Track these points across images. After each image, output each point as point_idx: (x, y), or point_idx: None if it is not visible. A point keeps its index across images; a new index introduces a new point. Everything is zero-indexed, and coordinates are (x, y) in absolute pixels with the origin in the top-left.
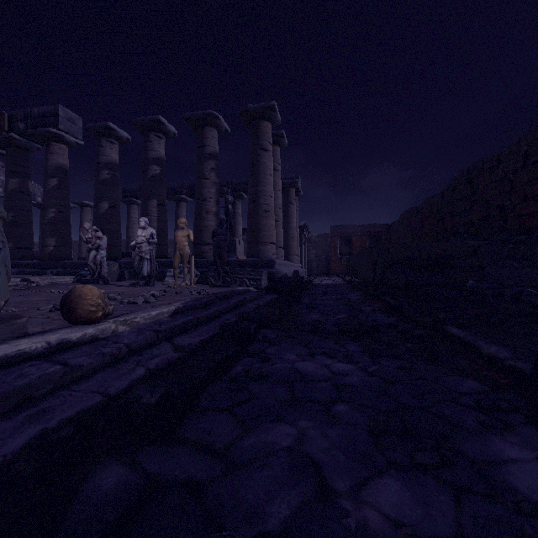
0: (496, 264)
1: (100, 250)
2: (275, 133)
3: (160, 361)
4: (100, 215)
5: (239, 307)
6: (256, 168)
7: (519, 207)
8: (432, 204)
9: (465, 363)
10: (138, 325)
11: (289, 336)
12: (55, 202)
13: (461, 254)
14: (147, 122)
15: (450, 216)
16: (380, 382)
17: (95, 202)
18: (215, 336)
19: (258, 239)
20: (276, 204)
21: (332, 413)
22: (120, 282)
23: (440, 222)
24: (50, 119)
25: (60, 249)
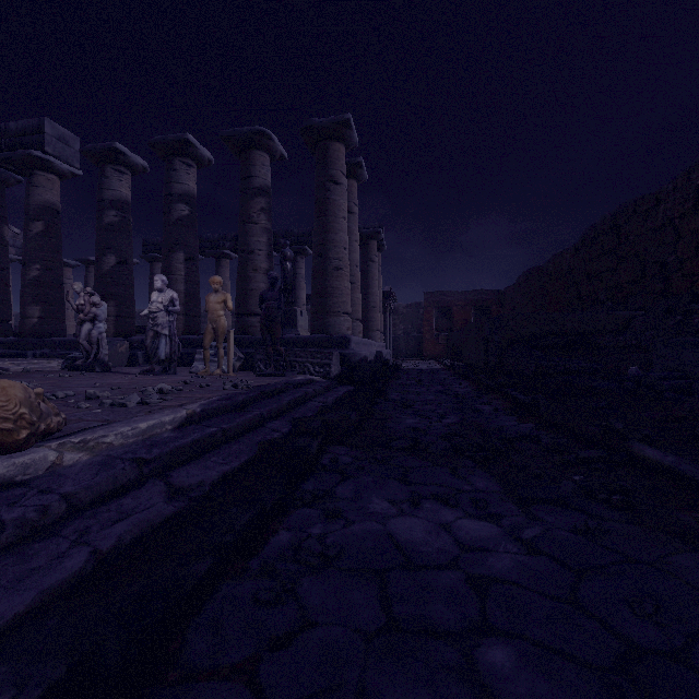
0: (672, 342)
1: (97, 323)
2: (350, 161)
3: (128, 530)
4: (104, 274)
5: (297, 407)
6: (324, 208)
7: (690, 263)
8: (561, 263)
9: (694, 520)
10: (108, 450)
11: (374, 460)
12: (41, 255)
13: (606, 329)
14: (170, 142)
15: (588, 278)
16: (556, 571)
17: (97, 255)
18: (251, 463)
19: (326, 308)
20: (352, 260)
21: (481, 674)
22: (128, 369)
23: (572, 286)
24: (32, 138)
25: (47, 321)
